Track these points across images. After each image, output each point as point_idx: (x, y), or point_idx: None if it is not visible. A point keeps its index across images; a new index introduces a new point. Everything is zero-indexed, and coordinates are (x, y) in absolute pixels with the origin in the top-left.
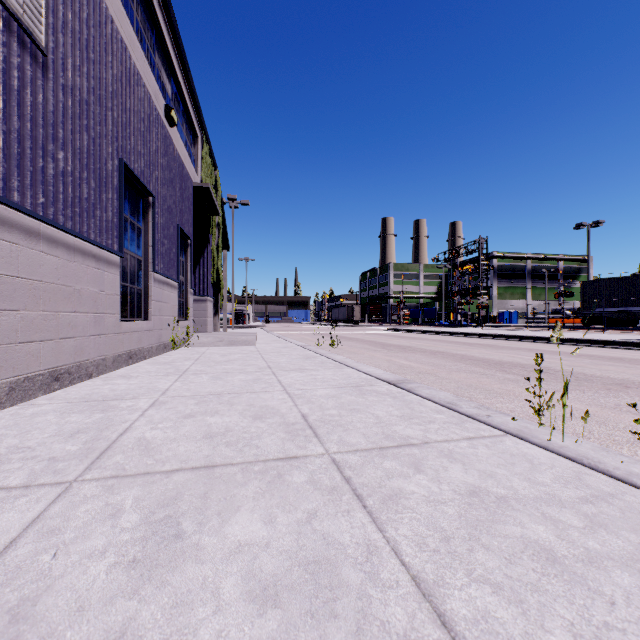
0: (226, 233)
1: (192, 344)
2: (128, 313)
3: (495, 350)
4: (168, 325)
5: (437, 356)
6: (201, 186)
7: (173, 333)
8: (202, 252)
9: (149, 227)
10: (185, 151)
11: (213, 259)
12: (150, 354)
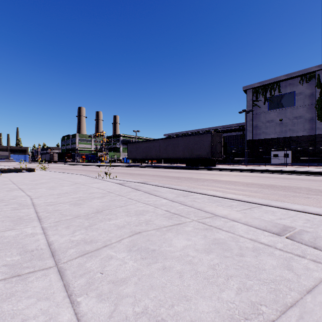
0: None
1: None
2: None
3: (79, 167)
4: None
5: (57, 168)
6: None
7: None
8: None
9: None
10: None
11: None
12: None
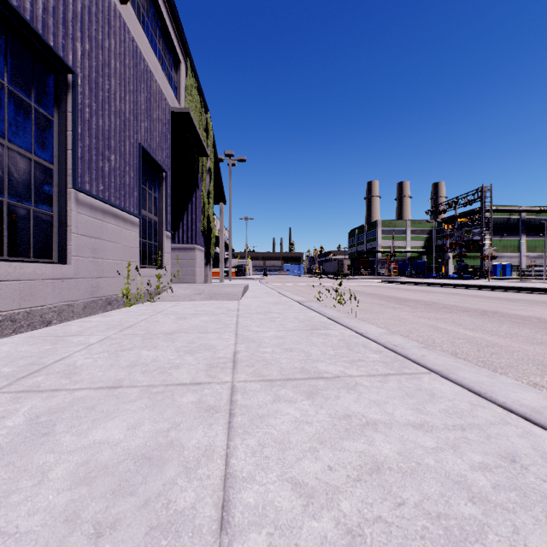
0: (221, 185)
1: (163, 297)
2: (4, 248)
3: None
4: (117, 272)
5: (500, 319)
6: (180, 111)
7: (129, 283)
8: (190, 197)
9: (67, 120)
10: (155, 60)
11: (203, 206)
12: (65, 316)
